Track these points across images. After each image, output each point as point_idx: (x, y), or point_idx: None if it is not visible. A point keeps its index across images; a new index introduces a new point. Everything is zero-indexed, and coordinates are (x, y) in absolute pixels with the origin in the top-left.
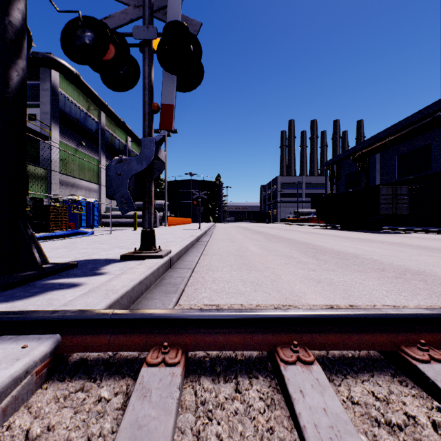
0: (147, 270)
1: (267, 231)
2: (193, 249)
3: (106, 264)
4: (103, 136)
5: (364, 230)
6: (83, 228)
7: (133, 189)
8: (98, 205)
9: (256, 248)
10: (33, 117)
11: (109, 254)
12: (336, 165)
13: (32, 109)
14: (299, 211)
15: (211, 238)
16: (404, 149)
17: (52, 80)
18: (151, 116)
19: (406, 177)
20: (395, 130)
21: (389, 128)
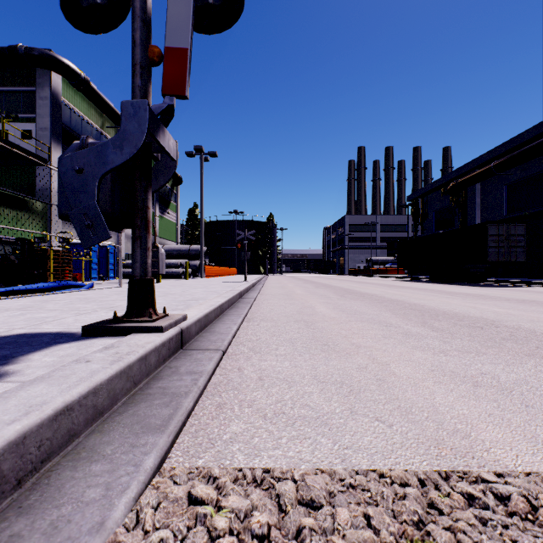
0: (106, 368)
1: (334, 284)
2: (231, 311)
3: (43, 346)
4: None
5: (463, 283)
6: (93, 280)
7: (108, 201)
8: (115, 250)
9: (327, 308)
10: (25, 133)
11: (76, 322)
12: (422, 199)
13: (25, 124)
14: (372, 259)
15: (260, 293)
16: (515, 177)
17: (52, 85)
18: (146, 69)
19: (518, 213)
20: (502, 152)
21: (495, 149)
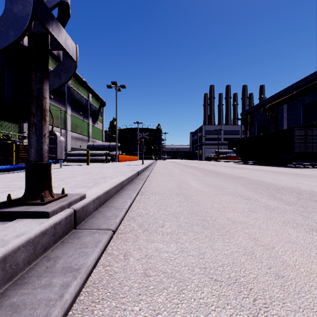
0: None
1: (198, 166)
2: (129, 186)
3: None
4: (68, 91)
5: (277, 165)
6: None
7: None
8: None
9: (198, 183)
10: None
11: None
12: (249, 115)
13: None
14: (219, 151)
15: (151, 172)
16: (308, 100)
17: (24, 43)
18: None
19: (310, 122)
20: (301, 85)
21: (296, 83)
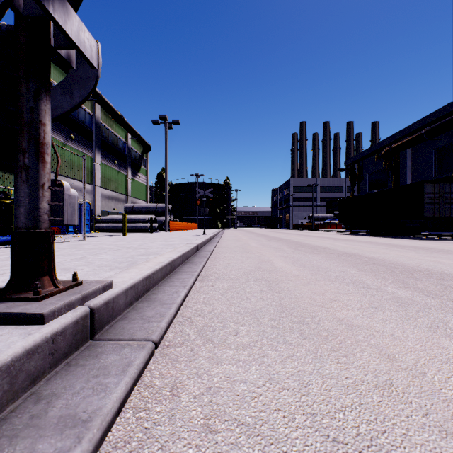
0: None
1: (284, 237)
2: (184, 267)
3: None
4: (97, 130)
5: (399, 236)
6: (70, 233)
7: None
8: (90, 208)
9: (286, 263)
10: None
11: None
12: (358, 163)
13: None
14: (314, 215)
15: (217, 245)
16: (444, 142)
17: None
18: None
19: (446, 174)
20: (432, 120)
21: (425, 118)
